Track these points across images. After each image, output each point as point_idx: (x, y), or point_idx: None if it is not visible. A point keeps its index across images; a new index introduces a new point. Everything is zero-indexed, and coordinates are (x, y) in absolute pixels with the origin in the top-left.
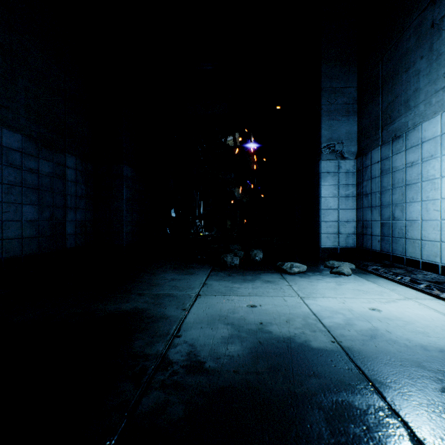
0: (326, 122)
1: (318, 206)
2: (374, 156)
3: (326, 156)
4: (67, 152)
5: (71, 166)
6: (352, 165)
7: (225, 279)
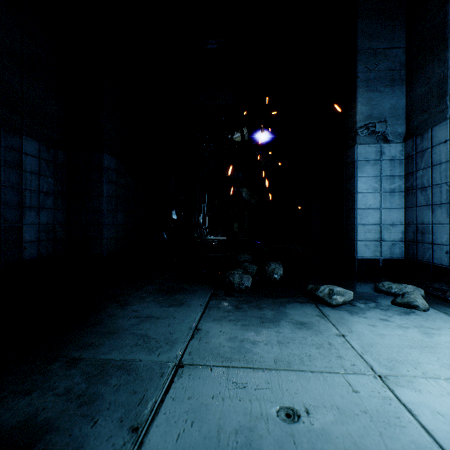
0: (364, 94)
1: (352, 204)
2: (438, 134)
3: (364, 138)
4: (25, 134)
5: (31, 153)
6: (399, 151)
7: (231, 317)
